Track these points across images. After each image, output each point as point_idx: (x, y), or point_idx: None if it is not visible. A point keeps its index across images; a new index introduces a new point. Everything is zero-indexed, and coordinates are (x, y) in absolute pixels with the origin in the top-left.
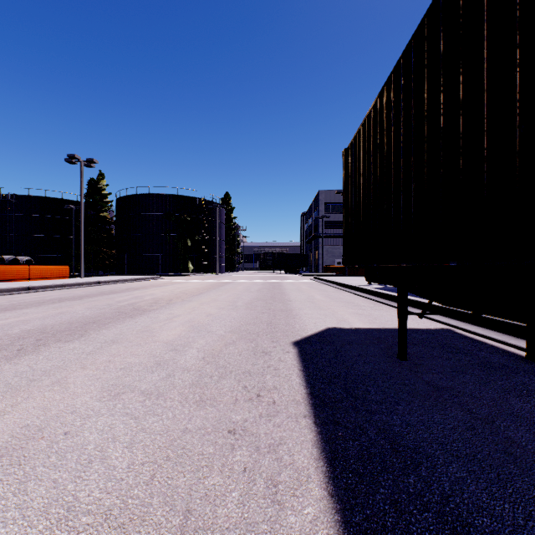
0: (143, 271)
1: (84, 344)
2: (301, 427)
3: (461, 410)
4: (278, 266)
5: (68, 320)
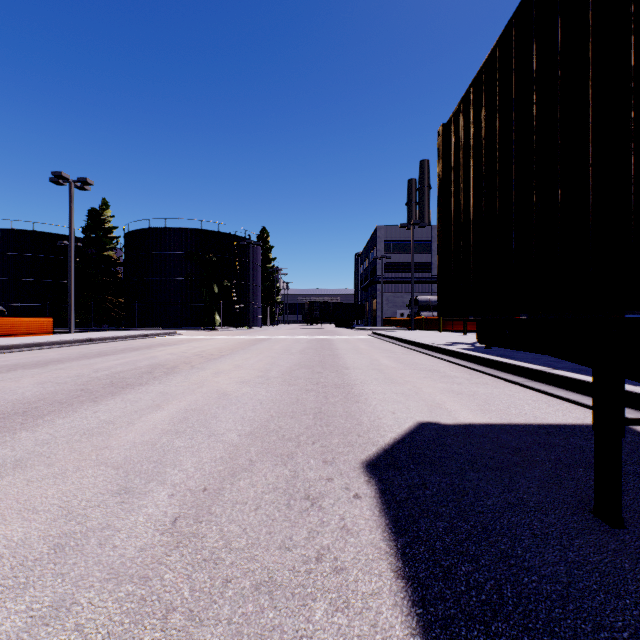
0: (157, 324)
1: None
2: None
3: None
4: (327, 318)
5: None
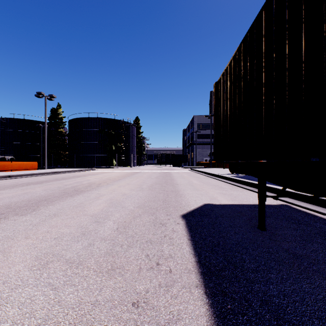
0: (85, 165)
1: (33, 217)
2: (194, 299)
3: (323, 278)
4: (169, 162)
5: (28, 198)
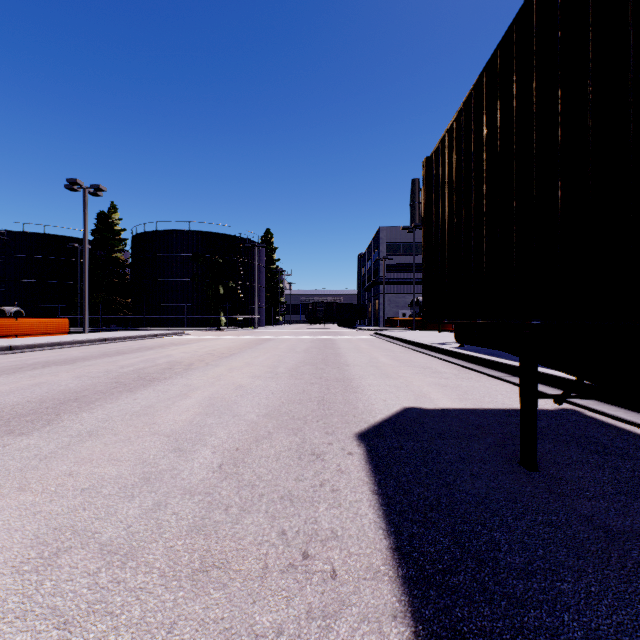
0: (165, 324)
1: (45, 440)
2: None
3: None
4: (330, 318)
5: (41, 396)
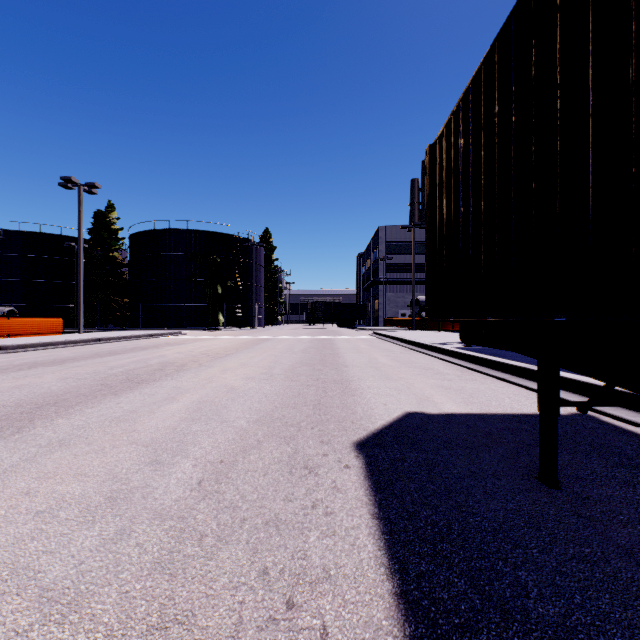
0: (162, 324)
1: (9, 450)
2: None
3: None
4: (329, 318)
5: (19, 400)
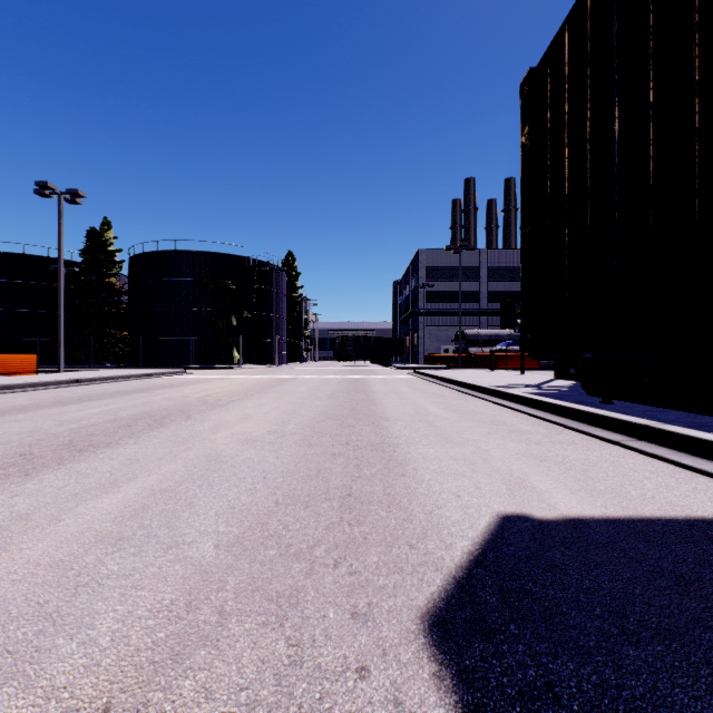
0: (167, 362)
1: None
2: None
3: None
4: (362, 354)
5: None
